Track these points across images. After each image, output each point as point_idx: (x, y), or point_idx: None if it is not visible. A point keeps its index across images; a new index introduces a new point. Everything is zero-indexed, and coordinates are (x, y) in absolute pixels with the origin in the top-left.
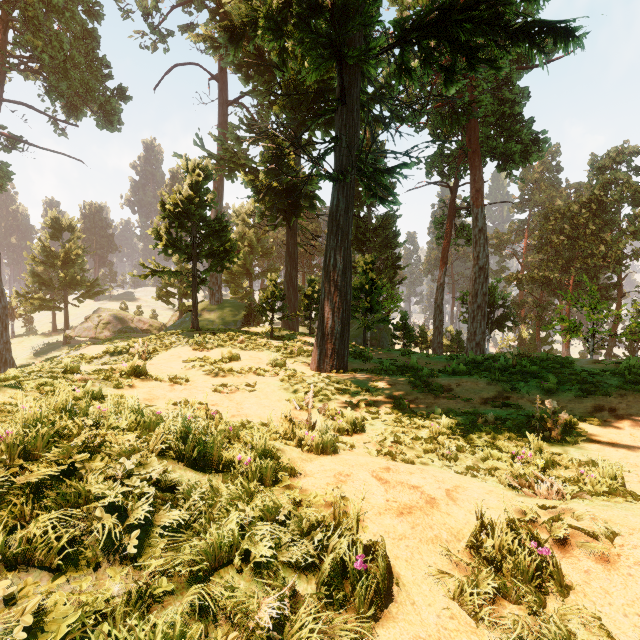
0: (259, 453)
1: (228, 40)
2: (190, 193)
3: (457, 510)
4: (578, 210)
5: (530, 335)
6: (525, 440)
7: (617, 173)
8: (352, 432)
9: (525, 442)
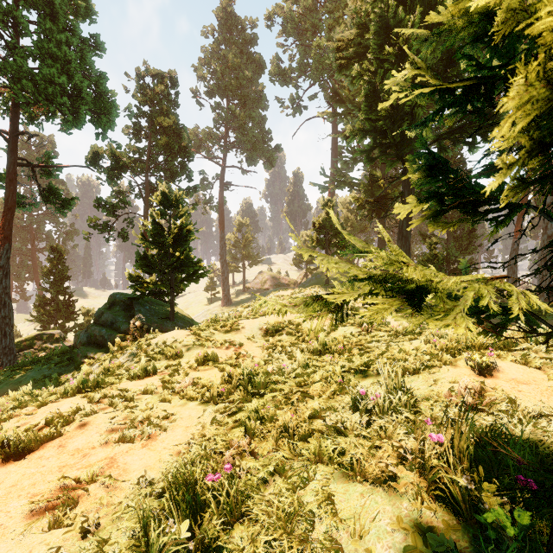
0: None
1: (345, 139)
2: (326, 216)
3: None
4: None
5: None
6: None
7: None
8: None
9: None
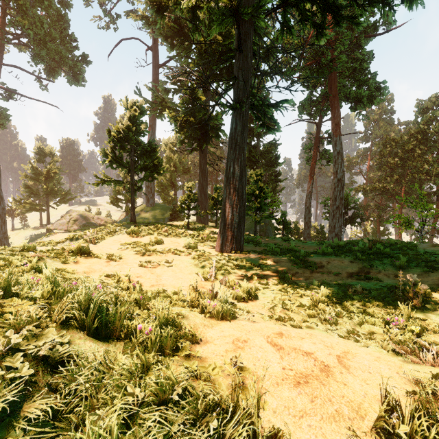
0: (161, 322)
1: (156, 11)
2: (129, 123)
3: (352, 379)
4: (408, 139)
5: (372, 229)
6: (391, 307)
7: (437, 112)
8: (247, 299)
9: (391, 309)
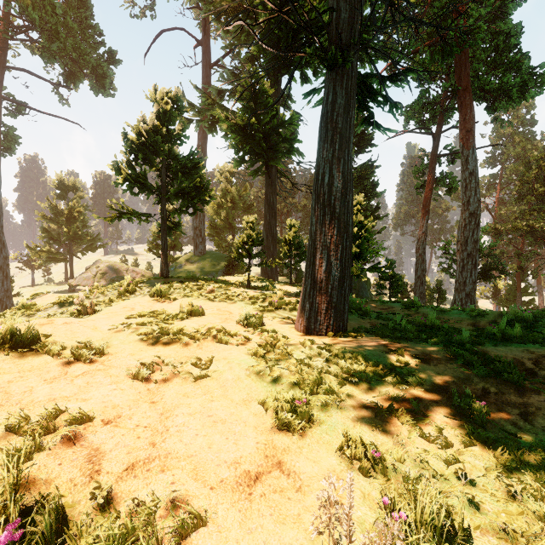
0: None
1: None
2: (156, 123)
3: None
4: None
5: (508, 286)
6: None
7: None
8: None
9: None
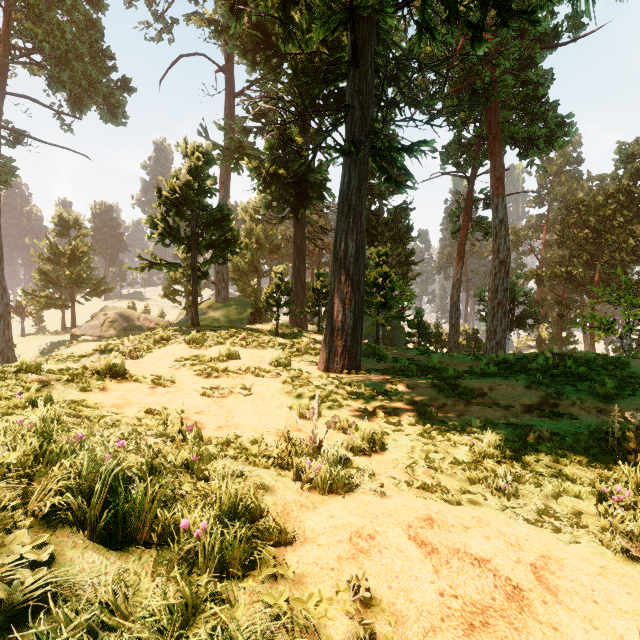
0: (224, 510)
1: (229, 9)
2: (188, 178)
3: (566, 617)
4: (604, 201)
5: (550, 334)
6: (602, 465)
7: None
8: (370, 451)
9: (603, 468)
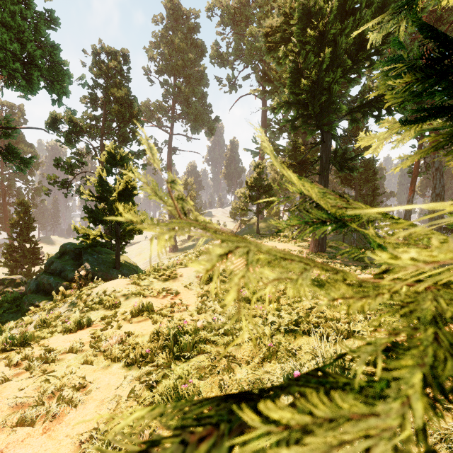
0: None
1: (273, 111)
2: (257, 177)
3: None
4: None
5: None
6: None
7: None
8: None
9: None
